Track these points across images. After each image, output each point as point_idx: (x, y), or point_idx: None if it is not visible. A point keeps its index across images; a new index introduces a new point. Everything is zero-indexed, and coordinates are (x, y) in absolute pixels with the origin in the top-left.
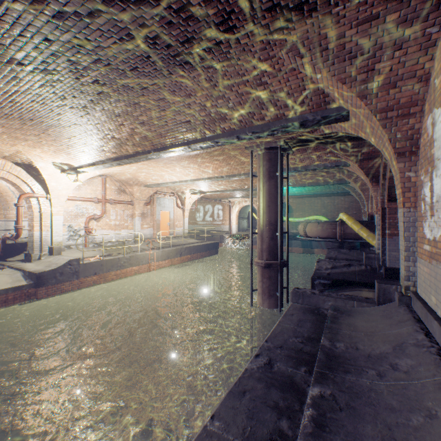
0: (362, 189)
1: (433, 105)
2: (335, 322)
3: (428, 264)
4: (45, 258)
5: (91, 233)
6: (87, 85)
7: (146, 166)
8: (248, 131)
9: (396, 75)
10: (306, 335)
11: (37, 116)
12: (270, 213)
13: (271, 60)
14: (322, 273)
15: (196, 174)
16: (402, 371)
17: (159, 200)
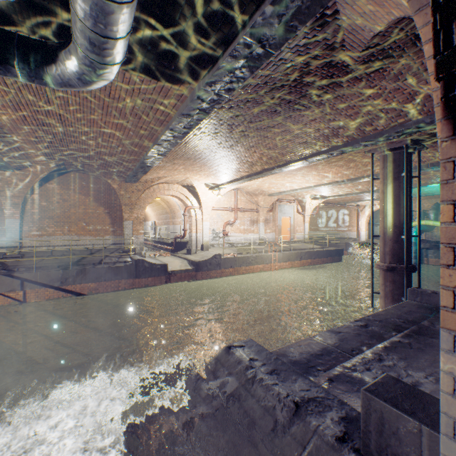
0: None
1: None
2: None
3: None
4: (198, 253)
5: (227, 235)
6: (235, 133)
7: (269, 178)
8: (361, 142)
9: None
10: (410, 320)
11: (203, 156)
12: (393, 215)
13: (372, 89)
14: None
15: (315, 181)
16: None
17: (280, 207)
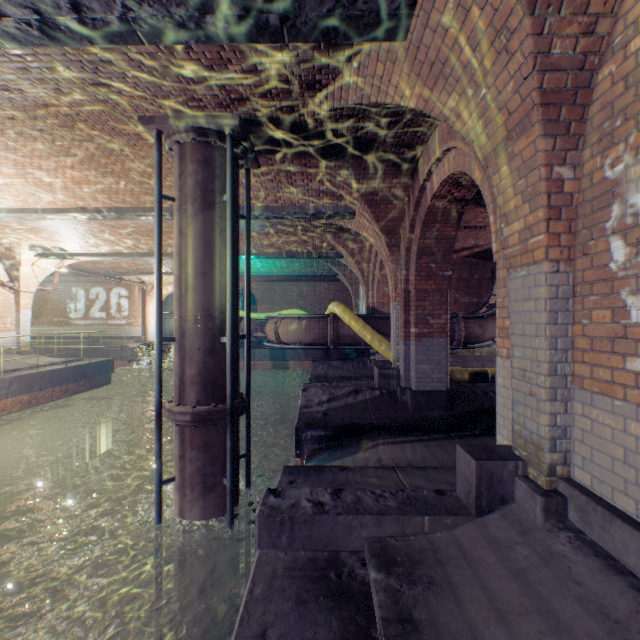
0: (361, 266)
1: None
2: None
3: None
4: None
5: None
6: None
7: None
8: None
9: None
10: None
11: None
12: (207, 290)
13: None
14: (315, 414)
15: (21, 194)
16: None
17: None
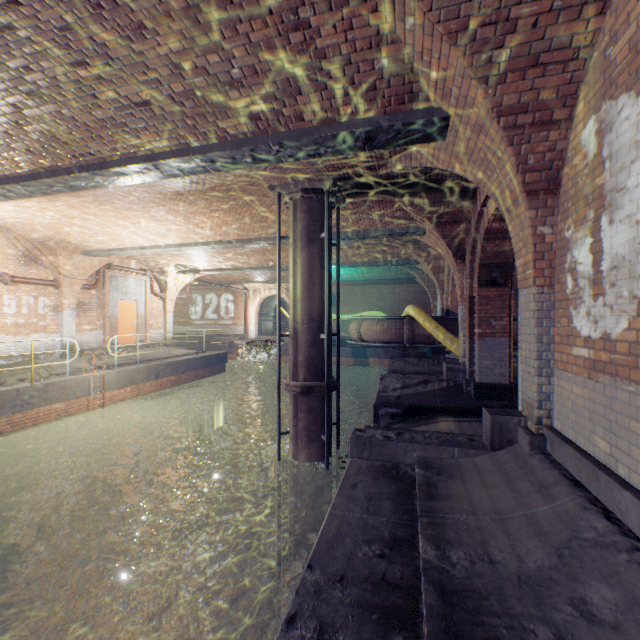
0: (436, 272)
1: (601, 97)
2: (433, 495)
3: (588, 382)
4: None
5: None
6: None
7: (78, 211)
8: (272, 141)
9: (542, 39)
10: (388, 535)
11: None
12: (311, 301)
13: None
14: (390, 397)
15: (183, 235)
16: (605, 623)
17: (116, 281)
